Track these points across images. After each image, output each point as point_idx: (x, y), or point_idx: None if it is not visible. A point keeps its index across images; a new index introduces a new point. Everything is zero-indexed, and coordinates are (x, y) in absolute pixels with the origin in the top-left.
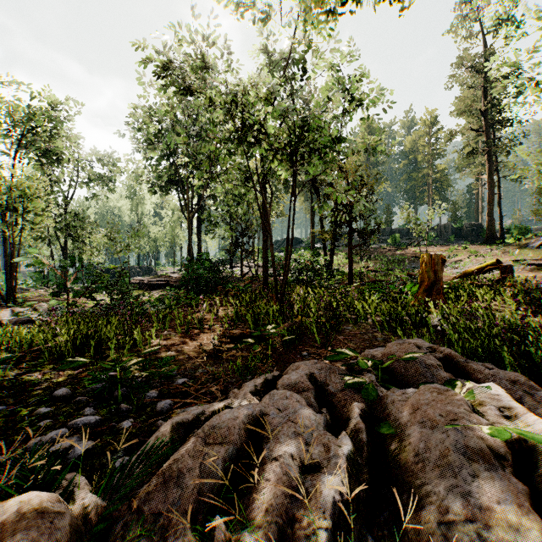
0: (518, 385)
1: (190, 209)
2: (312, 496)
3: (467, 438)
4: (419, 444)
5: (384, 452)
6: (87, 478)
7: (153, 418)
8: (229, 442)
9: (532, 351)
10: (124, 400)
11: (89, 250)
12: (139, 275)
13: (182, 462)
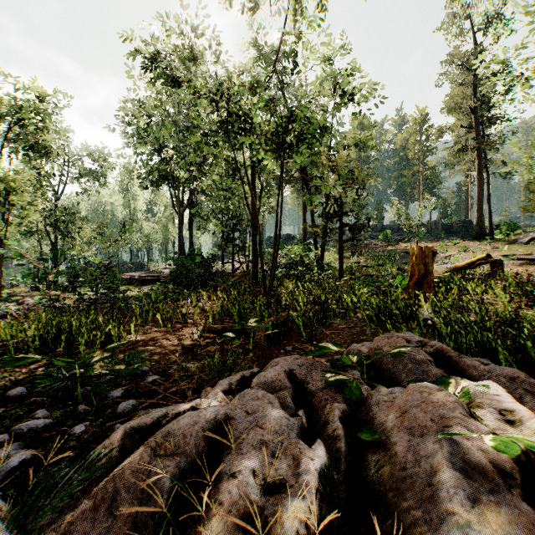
0: (518, 383)
1: (181, 204)
2: (271, 528)
3: (465, 450)
4: (407, 454)
5: (366, 463)
6: (16, 496)
7: (112, 421)
8: (183, 453)
9: (528, 345)
10: (85, 401)
11: (78, 245)
12: (131, 271)
13: (121, 480)
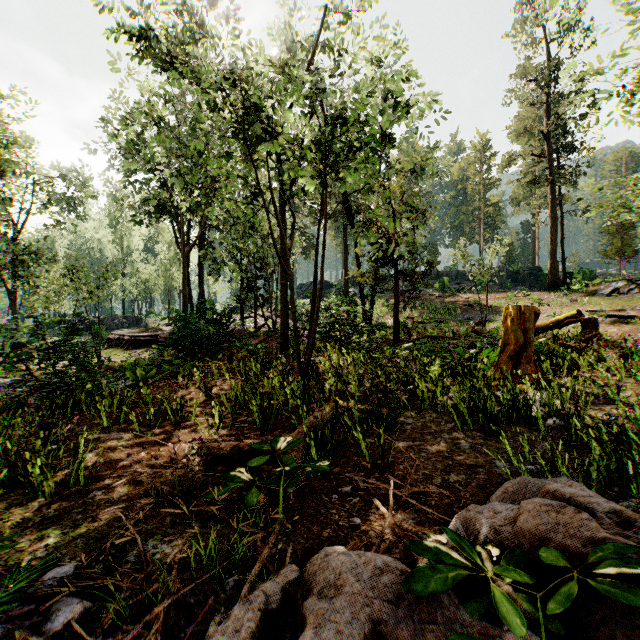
0: None
1: (187, 242)
2: None
3: None
4: None
5: None
6: None
7: None
8: None
9: None
10: None
11: (43, 295)
12: (123, 327)
13: None
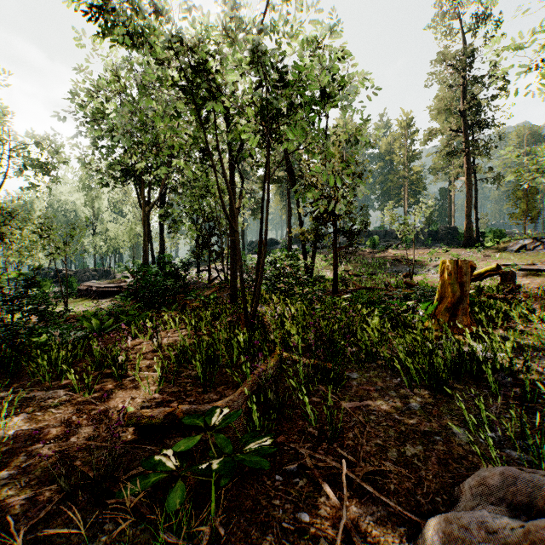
0: None
1: (147, 203)
2: None
3: None
4: None
5: None
6: None
7: None
8: None
9: None
10: None
11: (16, 250)
12: (94, 279)
13: None
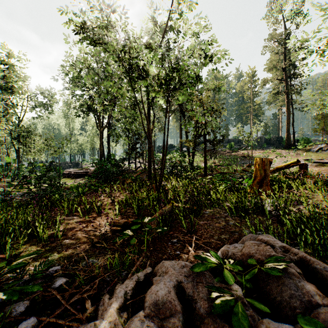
0: None
1: (102, 125)
2: None
3: None
4: None
5: None
6: None
7: None
8: None
9: None
10: None
11: (33, 152)
12: (70, 167)
13: None
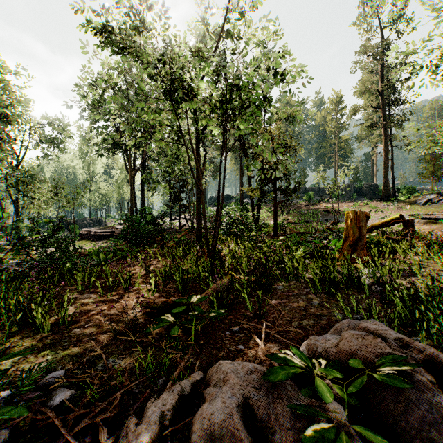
0: None
1: (133, 168)
2: None
3: None
4: None
5: None
6: None
7: None
8: None
9: None
10: None
11: (37, 204)
12: (90, 226)
13: None
